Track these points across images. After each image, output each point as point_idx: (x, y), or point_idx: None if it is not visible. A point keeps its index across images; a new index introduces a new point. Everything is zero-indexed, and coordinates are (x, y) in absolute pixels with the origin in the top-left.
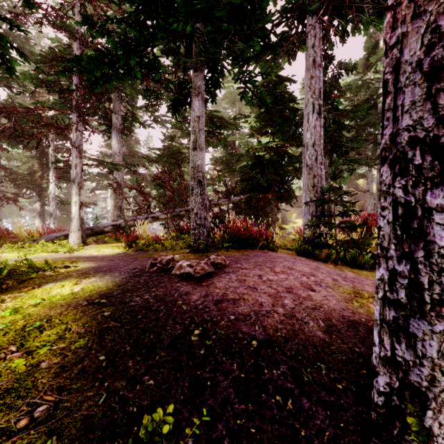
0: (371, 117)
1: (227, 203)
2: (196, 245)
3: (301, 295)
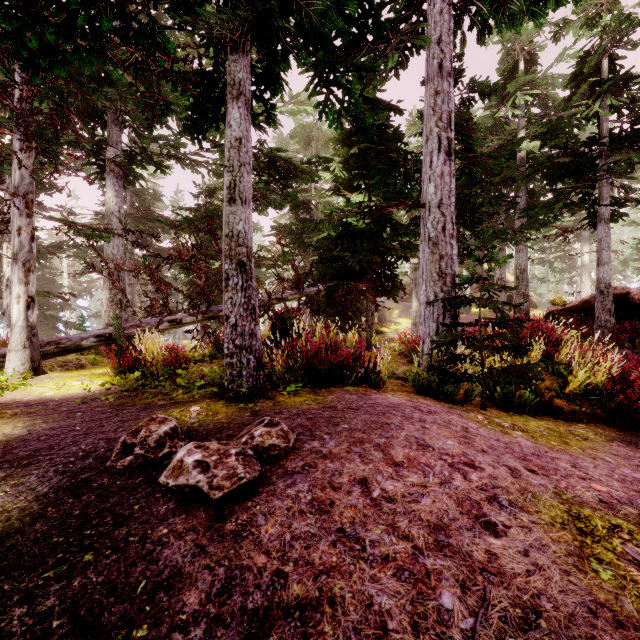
0: (508, 172)
1: (297, 297)
2: (234, 387)
3: (473, 556)
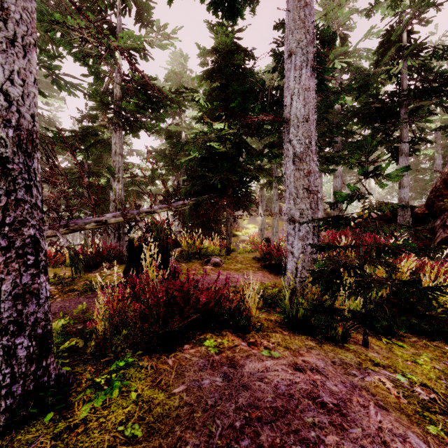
0: (330, 117)
1: (165, 210)
2: None
3: None
